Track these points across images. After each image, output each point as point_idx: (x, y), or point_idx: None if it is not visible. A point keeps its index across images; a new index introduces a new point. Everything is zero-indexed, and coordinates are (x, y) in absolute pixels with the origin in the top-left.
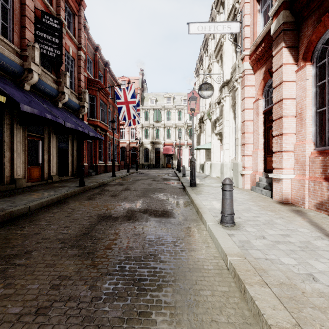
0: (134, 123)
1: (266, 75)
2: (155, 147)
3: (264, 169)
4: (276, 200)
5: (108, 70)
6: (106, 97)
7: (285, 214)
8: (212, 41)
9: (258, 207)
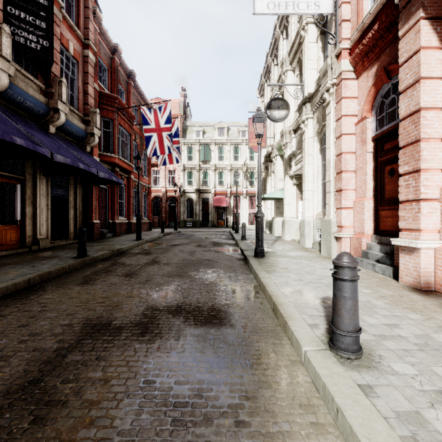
0: (171, 161)
1: (379, 78)
2: (202, 197)
3: (376, 230)
4: (406, 284)
5: (133, 84)
6: (129, 122)
7: (441, 317)
8: (284, 42)
9: (385, 302)
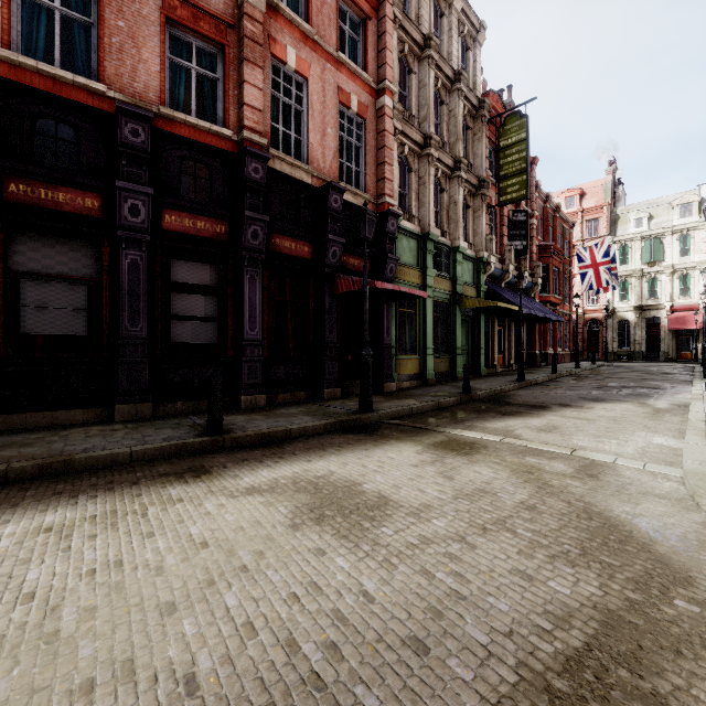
0: (606, 289)
1: None
2: (646, 316)
3: None
4: None
5: (558, 215)
6: (558, 259)
7: None
8: None
9: None
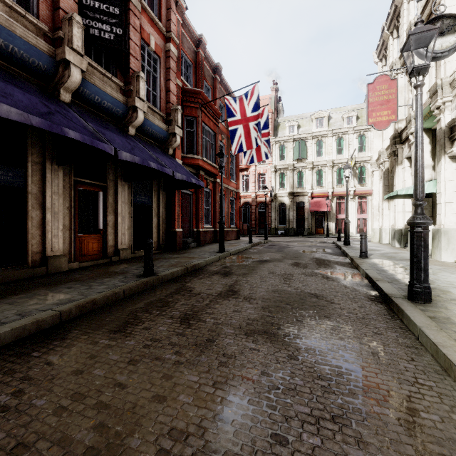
0: (260, 158)
1: None
2: (296, 201)
3: None
4: None
5: (219, 79)
6: (213, 119)
7: None
8: None
9: None
